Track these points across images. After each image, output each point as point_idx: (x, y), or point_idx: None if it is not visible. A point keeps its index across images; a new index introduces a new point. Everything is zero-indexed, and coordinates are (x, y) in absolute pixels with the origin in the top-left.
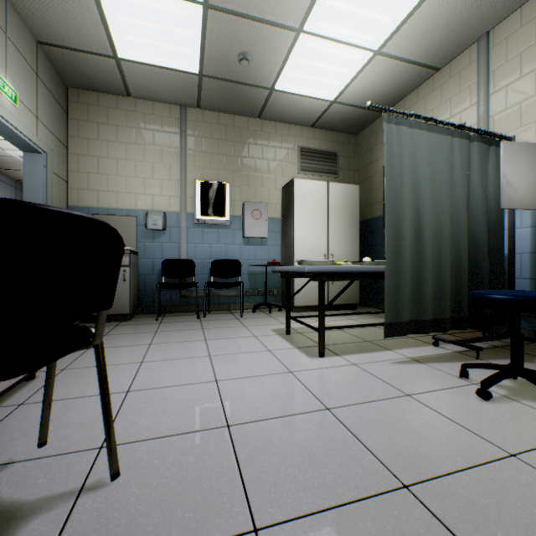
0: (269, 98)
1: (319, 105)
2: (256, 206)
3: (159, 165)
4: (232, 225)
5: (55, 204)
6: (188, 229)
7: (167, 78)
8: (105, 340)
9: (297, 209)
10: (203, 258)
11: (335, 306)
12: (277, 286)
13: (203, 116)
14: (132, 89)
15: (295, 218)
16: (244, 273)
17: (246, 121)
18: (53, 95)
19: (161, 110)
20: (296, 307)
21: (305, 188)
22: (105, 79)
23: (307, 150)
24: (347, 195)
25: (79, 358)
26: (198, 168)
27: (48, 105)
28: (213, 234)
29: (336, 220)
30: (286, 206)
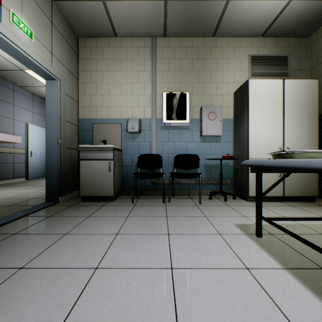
0: (224, 11)
1: (274, 7)
2: (212, 109)
3: (136, 84)
4: (191, 127)
5: (68, 117)
6: (157, 131)
7: (139, 10)
8: (84, 223)
9: (252, 107)
10: (168, 153)
11: (290, 197)
12: (229, 176)
13: (168, 43)
14: (117, 28)
15: (249, 115)
16: (200, 165)
17: (203, 41)
18: (66, 40)
19: (137, 43)
20: (251, 197)
21: (259, 88)
22: (98, 24)
23: (257, 57)
24: (305, 90)
25: (49, 247)
26: (165, 84)
27: (61, 47)
28: (176, 134)
29: (292, 115)
30: (238, 107)
